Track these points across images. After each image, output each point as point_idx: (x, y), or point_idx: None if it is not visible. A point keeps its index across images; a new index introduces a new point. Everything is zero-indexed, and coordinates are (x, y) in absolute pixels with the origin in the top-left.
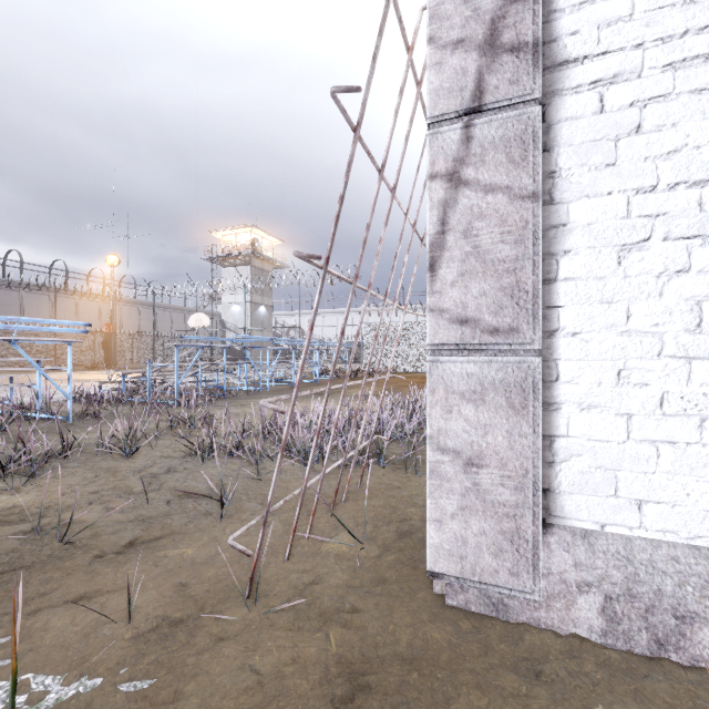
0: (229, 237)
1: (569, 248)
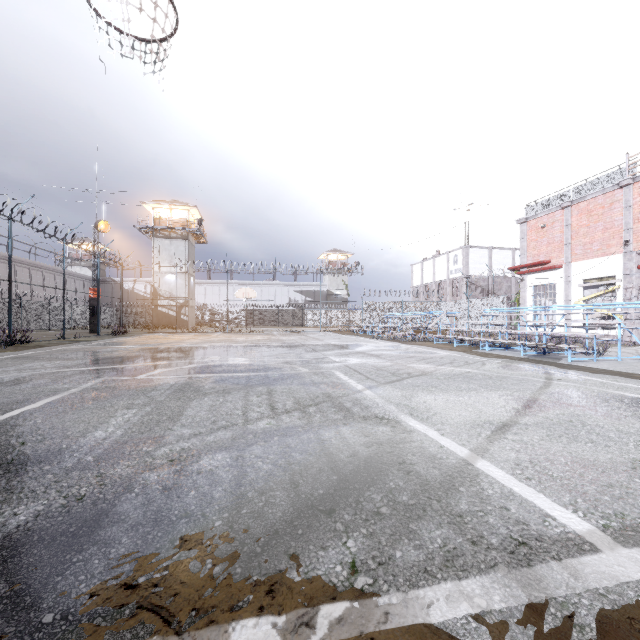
0: (158, 209)
1: None
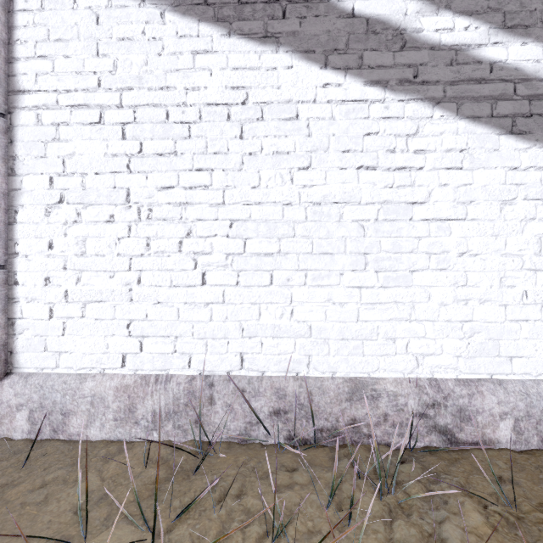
0: None
1: (23, 204)
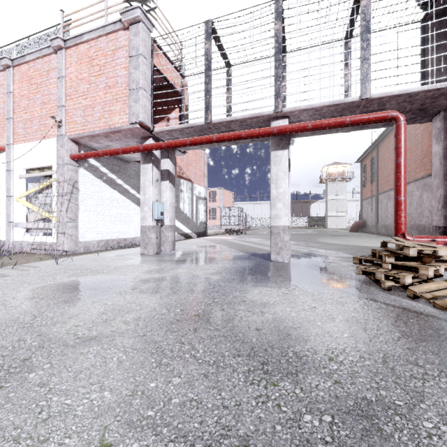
0: None
1: (80, 211)
